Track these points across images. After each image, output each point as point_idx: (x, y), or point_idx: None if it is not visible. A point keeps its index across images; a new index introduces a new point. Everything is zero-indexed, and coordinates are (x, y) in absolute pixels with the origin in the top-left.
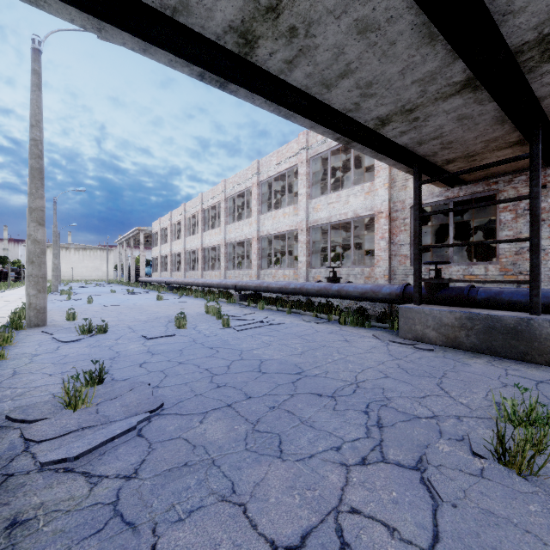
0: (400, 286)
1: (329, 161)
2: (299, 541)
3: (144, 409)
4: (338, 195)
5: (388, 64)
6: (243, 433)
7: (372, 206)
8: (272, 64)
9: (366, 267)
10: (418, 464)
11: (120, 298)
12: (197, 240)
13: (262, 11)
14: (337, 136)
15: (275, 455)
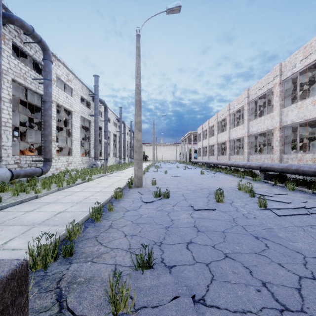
0: None
1: None
2: None
3: None
4: None
5: None
6: None
7: None
8: None
9: None
10: None
11: (180, 171)
12: (225, 135)
13: None
14: None
15: None
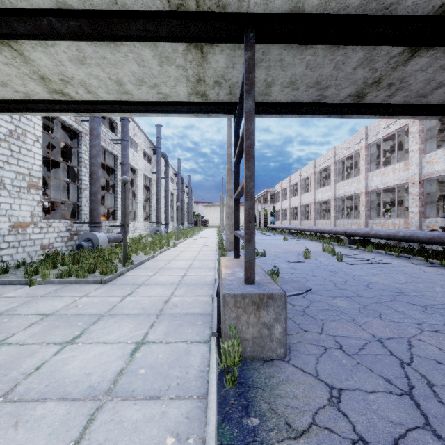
0: None
1: None
2: (386, 338)
3: (303, 289)
4: None
5: None
6: (357, 307)
7: None
8: (376, 99)
9: None
10: None
11: (260, 238)
12: (310, 196)
13: (369, 85)
14: (440, 116)
15: (376, 317)
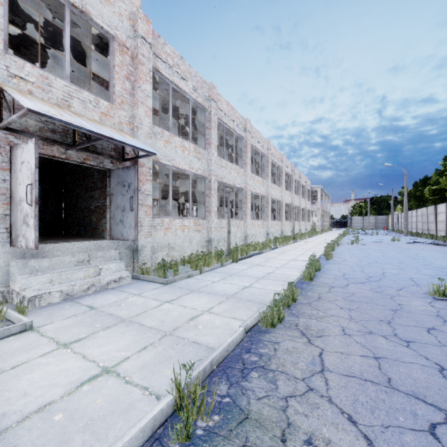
0: None
1: None
2: None
3: None
4: None
5: None
6: None
7: None
8: None
9: None
10: None
11: None
12: None
13: None
14: None
15: None
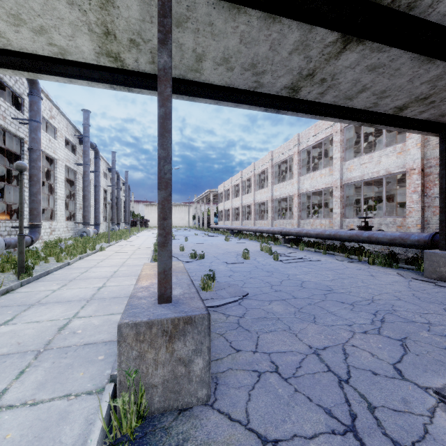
0: (429, 234)
1: (362, 128)
2: (322, 348)
3: (239, 295)
4: (370, 156)
5: (397, 79)
6: (293, 311)
7: (404, 164)
8: (310, 96)
9: (398, 217)
10: (402, 339)
11: (202, 239)
12: (250, 197)
13: (304, 77)
14: (361, 122)
15: (311, 321)
